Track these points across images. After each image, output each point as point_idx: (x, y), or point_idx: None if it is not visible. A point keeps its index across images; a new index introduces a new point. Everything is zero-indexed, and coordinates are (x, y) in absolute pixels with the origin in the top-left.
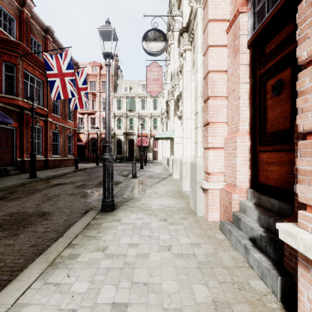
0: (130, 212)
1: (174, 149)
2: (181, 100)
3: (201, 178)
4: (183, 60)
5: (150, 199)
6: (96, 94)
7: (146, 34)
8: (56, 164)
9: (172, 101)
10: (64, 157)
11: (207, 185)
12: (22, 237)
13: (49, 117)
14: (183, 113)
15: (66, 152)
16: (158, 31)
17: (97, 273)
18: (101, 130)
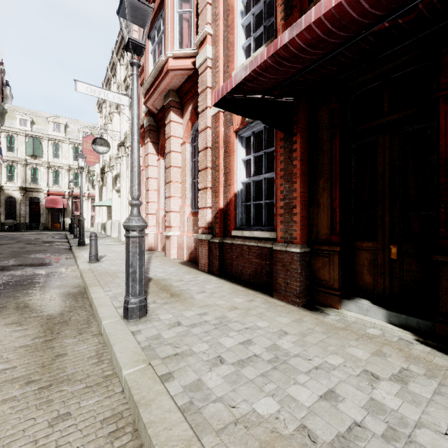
0: None
1: (112, 215)
2: (119, 179)
3: None
4: (121, 161)
5: (102, 243)
6: None
7: (95, 140)
8: None
9: (110, 173)
10: None
11: None
12: (48, 253)
13: None
14: (121, 193)
15: None
16: (104, 140)
17: (98, 250)
18: None
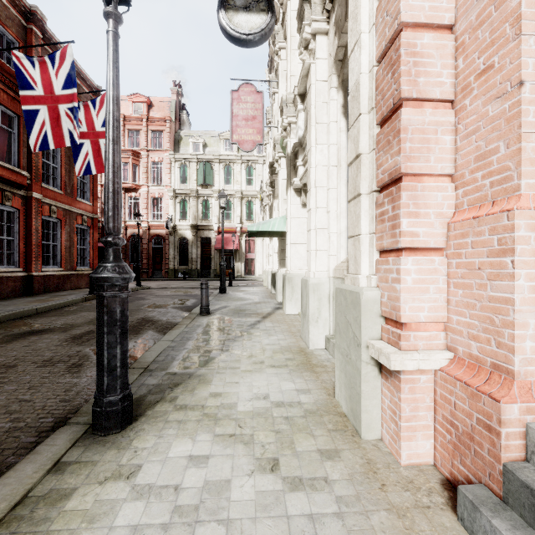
0: (175, 430)
1: (287, 256)
2: (302, 154)
3: (372, 335)
4: (310, 56)
5: (234, 376)
6: (140, 154)
7: None
8: (51, 284)
9: (283, 160)
10: (69, 270)
11: (399, 360)
12: None
13: (36, 191)
14: (309, 176)
15: (75, 261)
16: None
17: None
18: (149, 220)
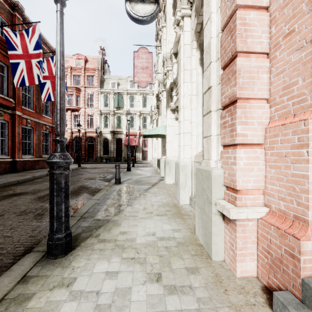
0: (98, 255)
1: (166, 149)
2: (175, 89)
3: (218, 197)
4: (180, 30)
5: (135, 221)
6: (80, 89)
7: None
8: (27, 165)
9: (164, 93)
10: (38, 157)
11: (236, 213)
12: None
13: (18, 110)
14: (179, 101)
15: (41, 152)
16: None
17: None
18: (86, 128)
